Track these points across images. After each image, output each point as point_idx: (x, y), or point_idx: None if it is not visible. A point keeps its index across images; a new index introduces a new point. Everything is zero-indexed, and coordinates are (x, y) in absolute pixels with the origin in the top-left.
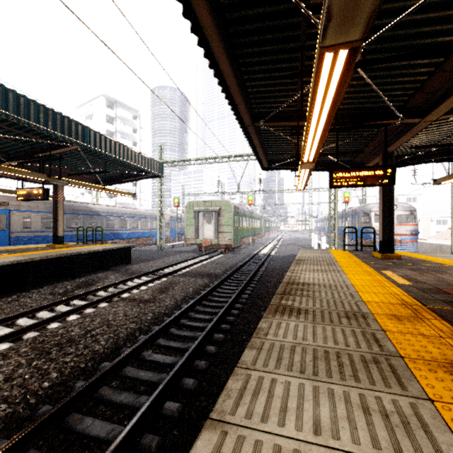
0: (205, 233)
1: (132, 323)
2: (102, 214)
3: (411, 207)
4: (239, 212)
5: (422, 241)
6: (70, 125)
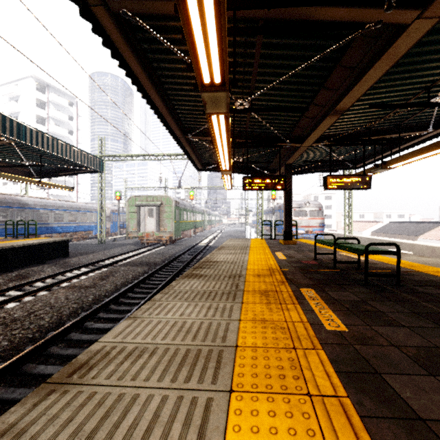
0: (147, 227)
1: (74, 304)
2: (34, 207)
3: (320, 204)
4: (180, 207)
5: (327, 232)
6: (4, 121)
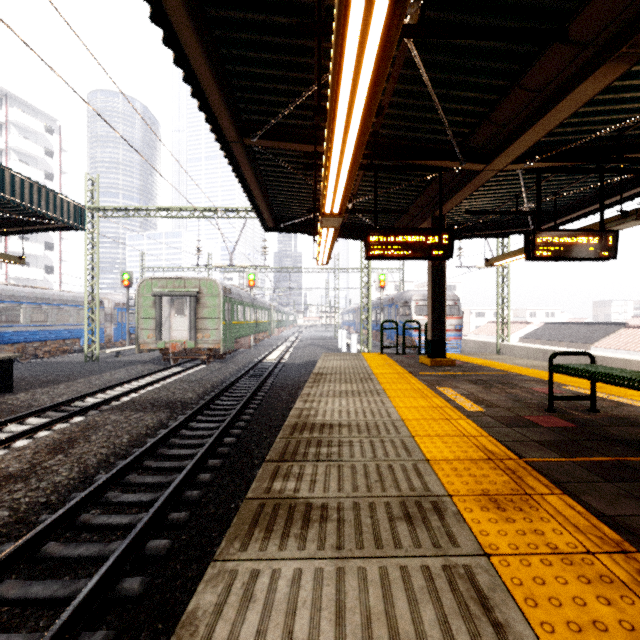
0: (174, 332)
1: None
2: None
3: (455, 295)
4: (233, 298)
5: (466, 338)
6: None
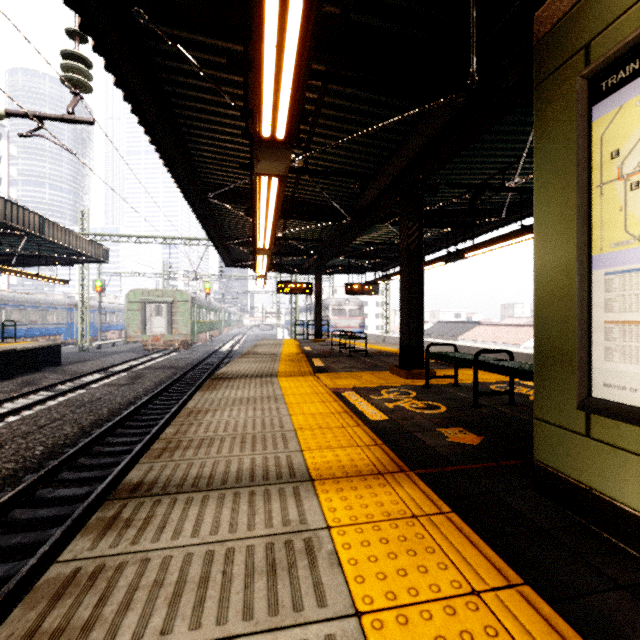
0: (154, 328)
1: (131, 393)
2: None
3: (360, 302)
4: (196, 304)
5: (368, 333)
6: (29, 217)
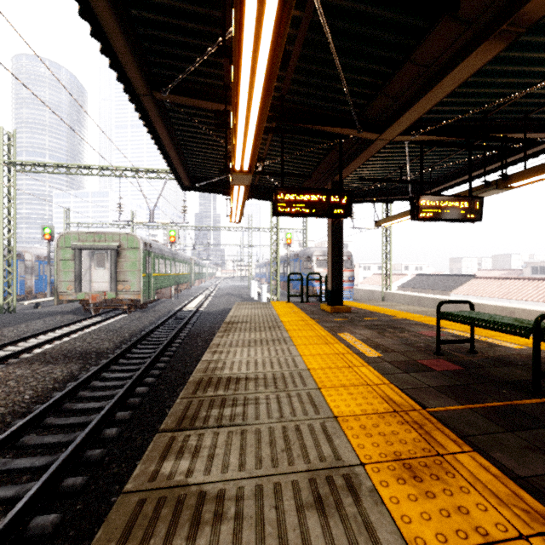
0: (95, 283)
1: None
2: None
3: (348, 252)
4: (153, 252)
5: (357, 288)
6: None
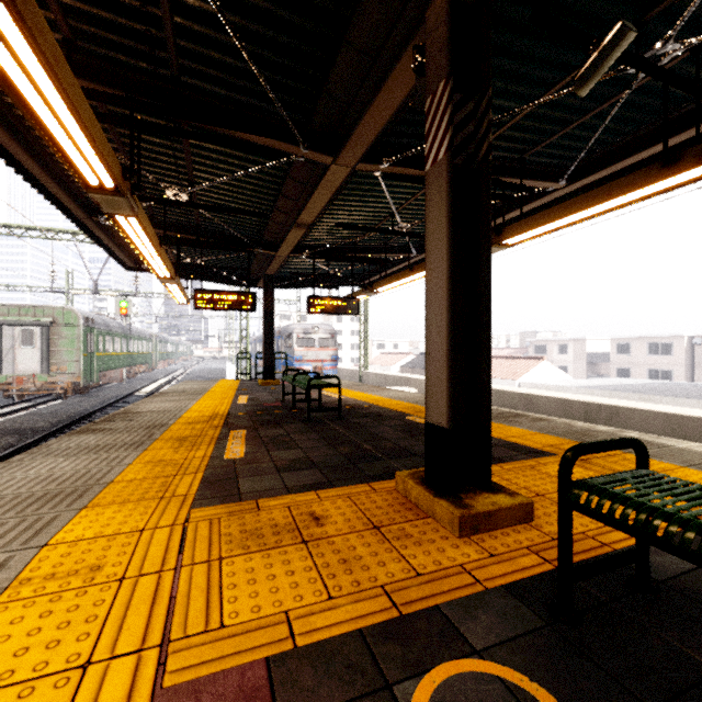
0: (20, 364)
1: None
2: None
3: (332, 329)
4: (97, 328)
5: (342, 368)
6: None
